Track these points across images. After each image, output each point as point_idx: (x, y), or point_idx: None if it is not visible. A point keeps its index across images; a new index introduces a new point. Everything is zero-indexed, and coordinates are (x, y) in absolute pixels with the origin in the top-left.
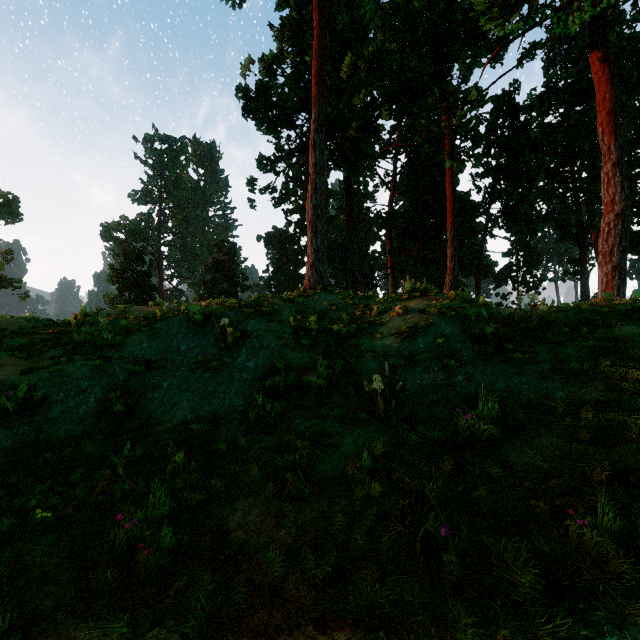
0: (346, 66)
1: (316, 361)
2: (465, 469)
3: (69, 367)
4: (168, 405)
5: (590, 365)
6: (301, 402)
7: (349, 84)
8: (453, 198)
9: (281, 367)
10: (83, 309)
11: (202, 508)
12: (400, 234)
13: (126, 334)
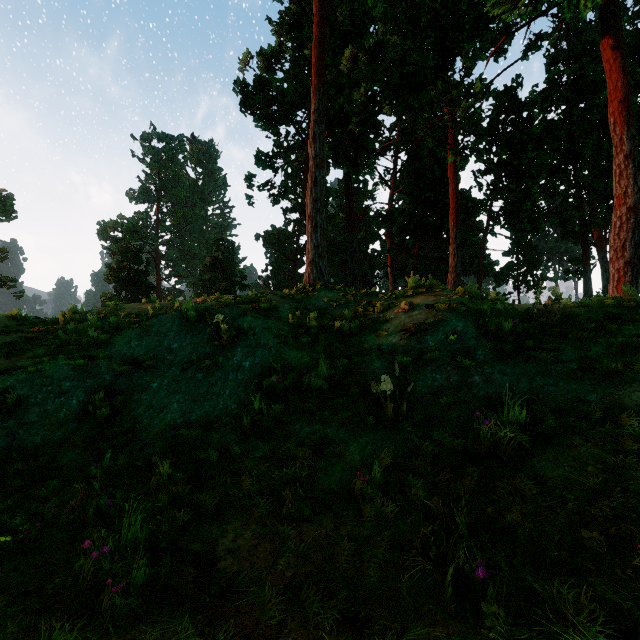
0: (346, 59)
1: (317, 360)
2: (491, 484)
3: (50, 367)
4: (157, 408)
5: (624, 364)
6: (301, 405)
7: (349, 79)
8: (456, 194)
9: (279, 367)
10: (73, 306)
11: (187, 529)
12: (400, 232)
13: (115, 332)
